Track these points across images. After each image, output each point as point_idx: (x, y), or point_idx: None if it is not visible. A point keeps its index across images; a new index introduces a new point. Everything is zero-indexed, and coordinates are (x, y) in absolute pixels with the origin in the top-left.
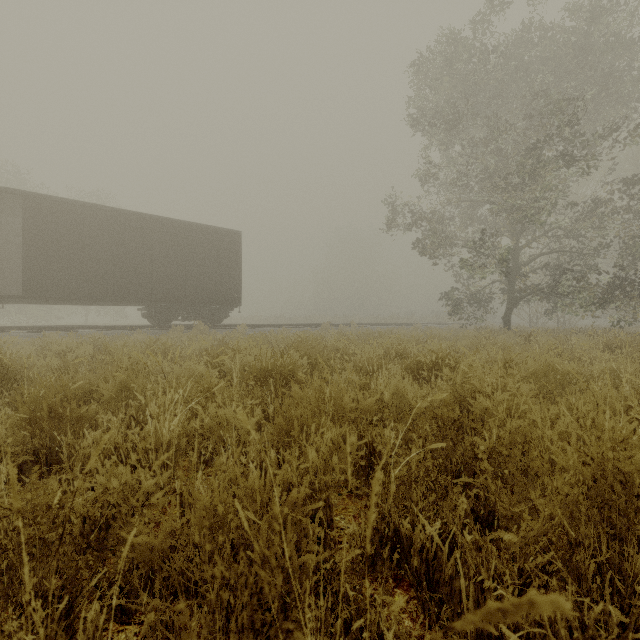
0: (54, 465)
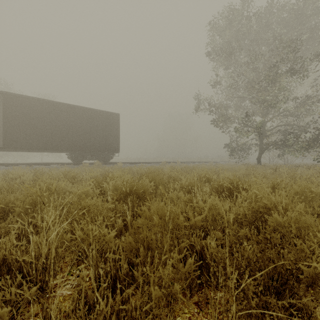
0: None
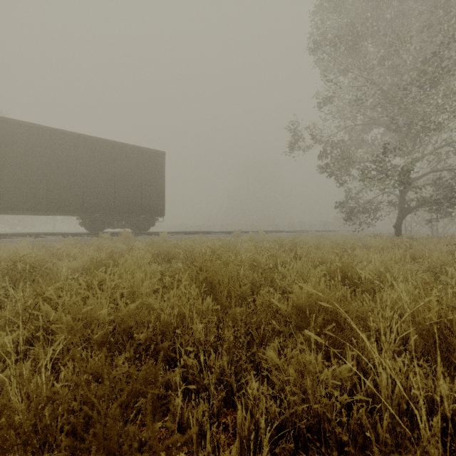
0: None
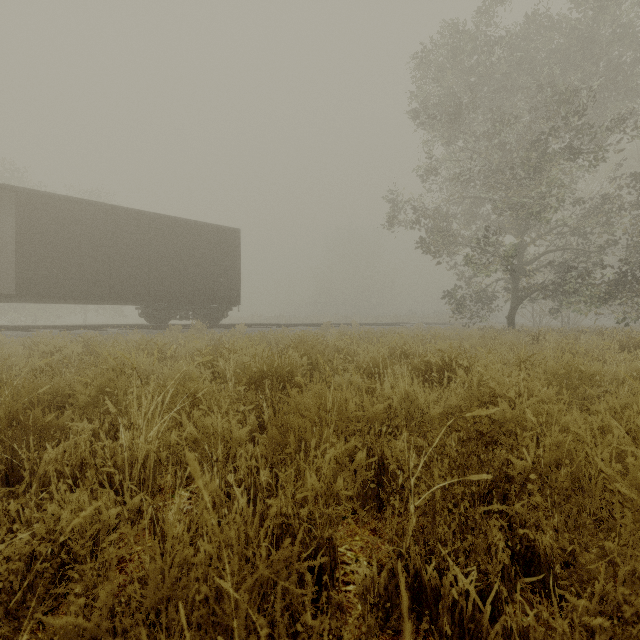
0: (1, 488)
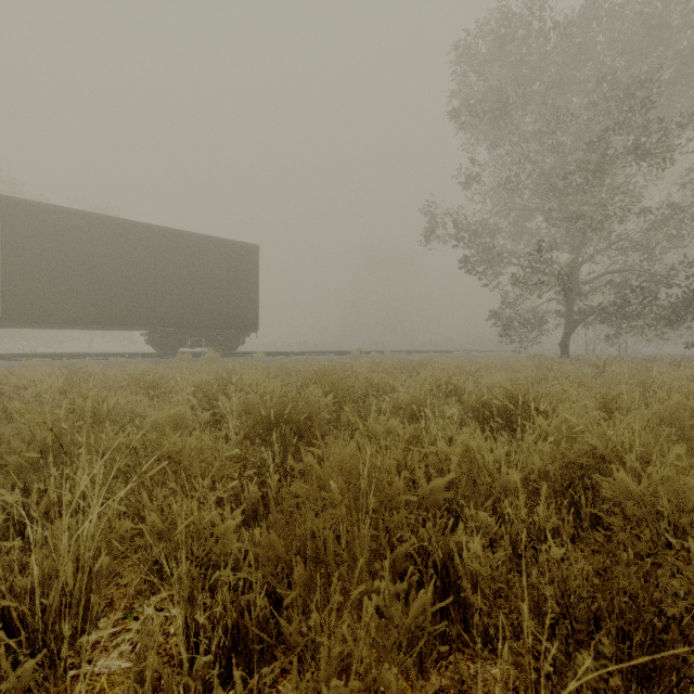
0: None
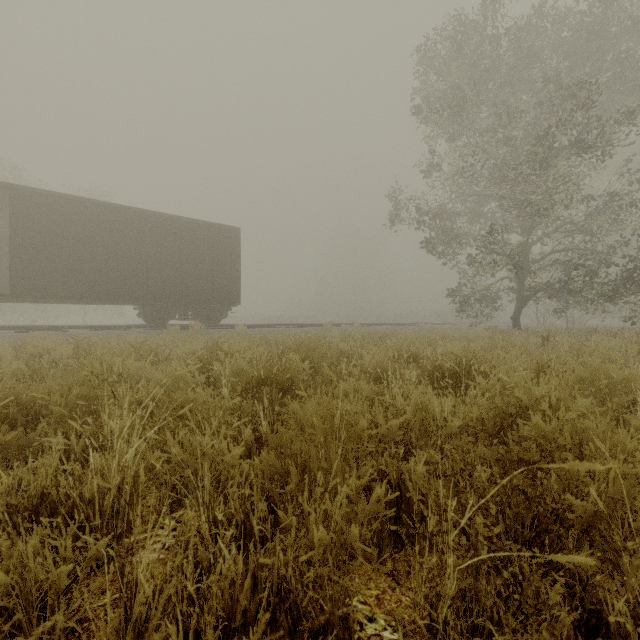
0: None
